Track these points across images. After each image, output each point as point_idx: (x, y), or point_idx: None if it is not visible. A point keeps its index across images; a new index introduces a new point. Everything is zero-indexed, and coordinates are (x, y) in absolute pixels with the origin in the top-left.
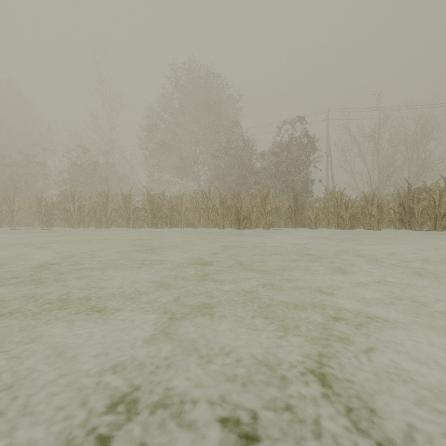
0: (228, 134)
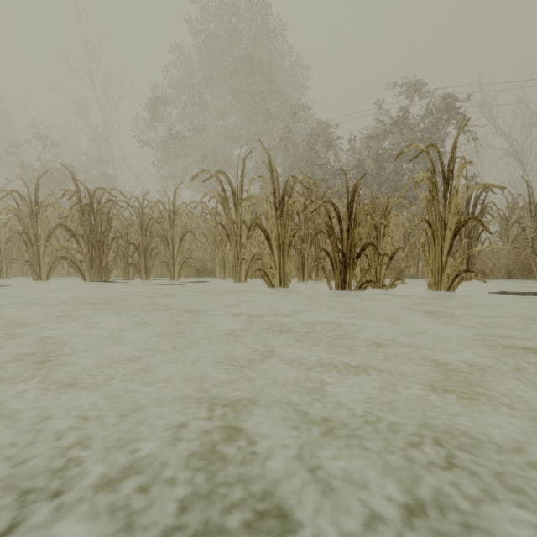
0: (285, 121)
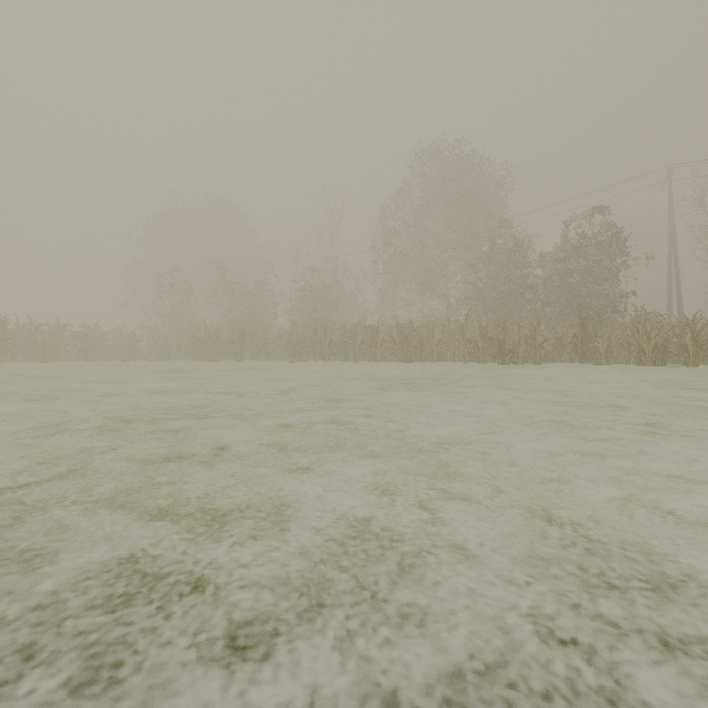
0: (490, 230)
